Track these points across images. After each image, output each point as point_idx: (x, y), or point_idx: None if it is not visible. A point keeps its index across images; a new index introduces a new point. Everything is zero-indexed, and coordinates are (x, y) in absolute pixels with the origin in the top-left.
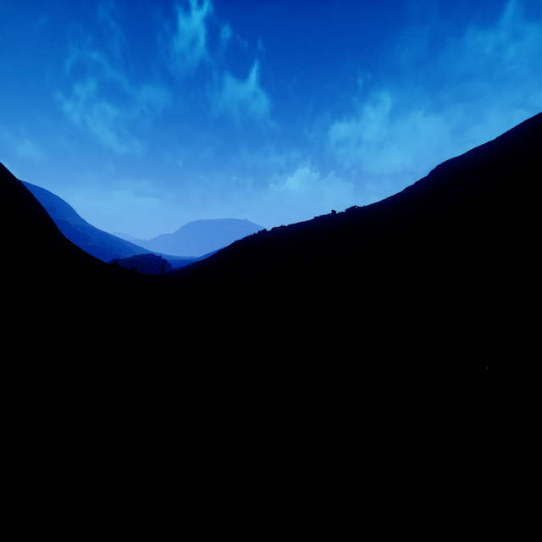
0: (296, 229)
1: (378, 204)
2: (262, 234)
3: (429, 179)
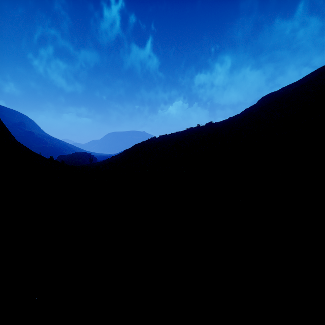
0: (175, 136)
1: (226, 120)
2: (153, 139)
3: (258, 105)
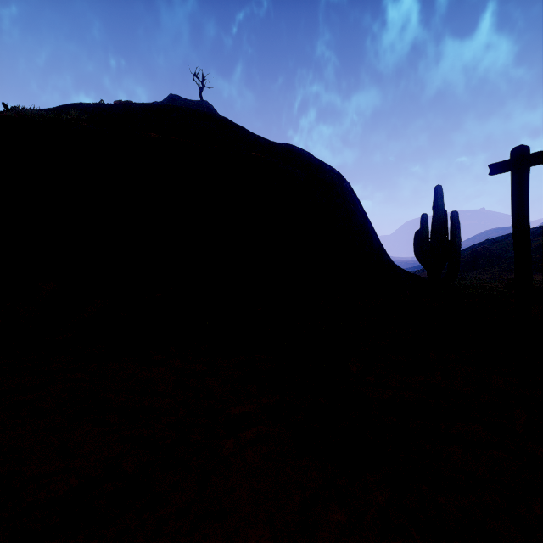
0: None
1: None
2: (503, 236)
3: None
